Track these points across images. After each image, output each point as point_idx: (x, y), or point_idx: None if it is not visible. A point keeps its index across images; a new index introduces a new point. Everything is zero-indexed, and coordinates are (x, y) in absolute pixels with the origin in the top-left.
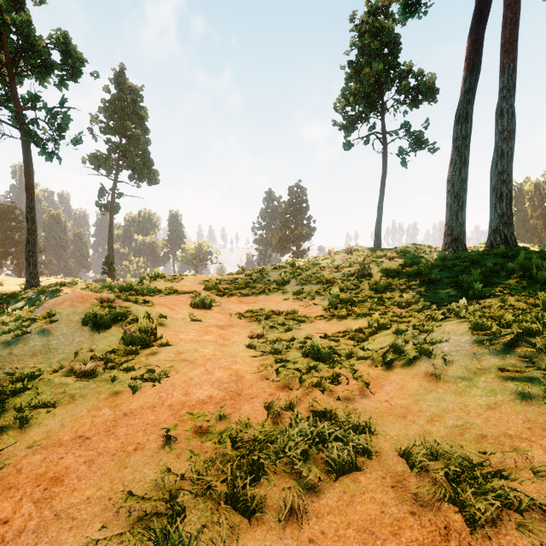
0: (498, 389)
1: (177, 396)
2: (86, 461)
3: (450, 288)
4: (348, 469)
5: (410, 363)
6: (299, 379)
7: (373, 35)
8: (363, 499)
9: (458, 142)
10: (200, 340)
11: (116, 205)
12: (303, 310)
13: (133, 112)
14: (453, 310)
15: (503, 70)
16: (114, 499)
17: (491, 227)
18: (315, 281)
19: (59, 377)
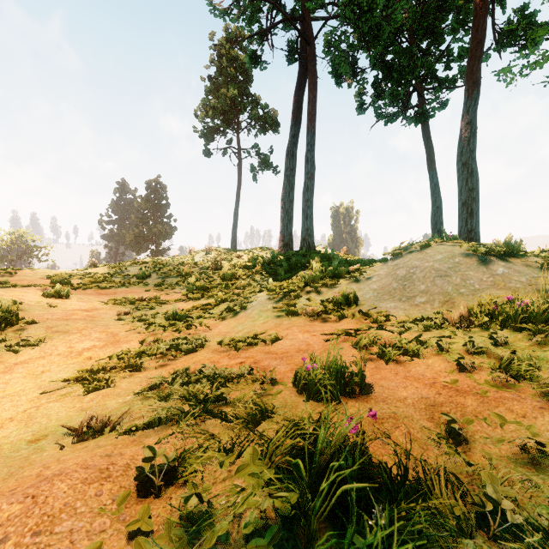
0: (270, 316)
1: (62, 349)
2: (0, 383)
3: (271, 276)
4: (191, 351)
5: (236, 315)
6: (163, 328)
7: (230, 60)
8: (198, 357)
9: (288, 172)
10: (69, 319)
11: None
12: (164, 297)
13: None
14: None
15: (308, 132)
16: (44, 385)
17: (302, 237)
18: (175, 274)
19: None
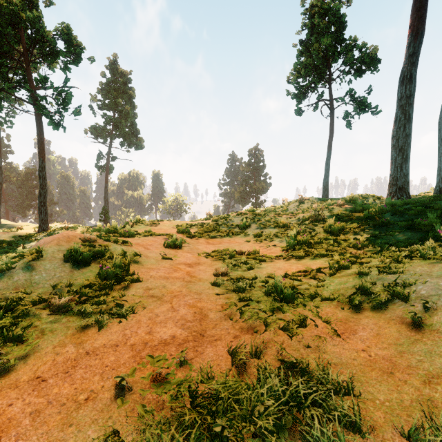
0: None
1: (140, 334)
2: (33, 411)
3: (405, 231)
4: None
5: (382, 305)
6: (264, 320)
7: (321, 16)
8: None
9: (402, 101)
10: (169, 277)
11: (110, 166)
12: (263, 250)
13: (123, 91)
14: (415, 251)
15: None
16: None
17: (440, 175)
18: (273, 225)
19: (34, 311)
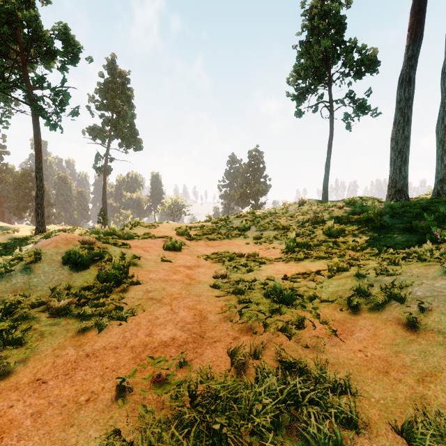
0: None
1: (140, 336)
2: (34, 412)
3: (403, 233)
4: None
5: (379, 307)
6: (263, 322)
7: (321, 17)
8: None
9: (401, 103)
10: (169, 280)
11: (109, 167)
12: (262, 252)
13: (122, 92)
14: (412, 253)
15: None
16: None
17: (438, 177)
18: (272, 227)
19: (33, 313)
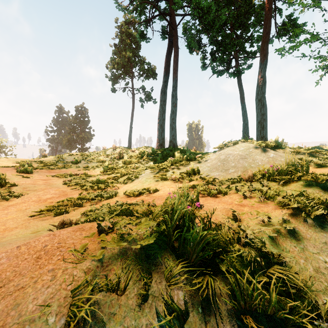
0: (152, 181)
1: (34, 199)
2: (3, 214)
3: (152, 161)
4: (109, 198)
5: (132, 181)
6: (92, 188)
7: (127, 35)
8: (113, 200)
9: (162, 102)
10: (35, 184)
11: None
12: (90, 173)
13: None
14: None
15: (173, 79)
16: (29, 214)
17: (170, 140)
18: (95, 161)
19: None
